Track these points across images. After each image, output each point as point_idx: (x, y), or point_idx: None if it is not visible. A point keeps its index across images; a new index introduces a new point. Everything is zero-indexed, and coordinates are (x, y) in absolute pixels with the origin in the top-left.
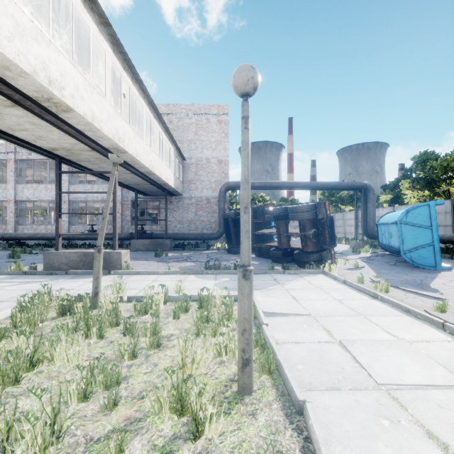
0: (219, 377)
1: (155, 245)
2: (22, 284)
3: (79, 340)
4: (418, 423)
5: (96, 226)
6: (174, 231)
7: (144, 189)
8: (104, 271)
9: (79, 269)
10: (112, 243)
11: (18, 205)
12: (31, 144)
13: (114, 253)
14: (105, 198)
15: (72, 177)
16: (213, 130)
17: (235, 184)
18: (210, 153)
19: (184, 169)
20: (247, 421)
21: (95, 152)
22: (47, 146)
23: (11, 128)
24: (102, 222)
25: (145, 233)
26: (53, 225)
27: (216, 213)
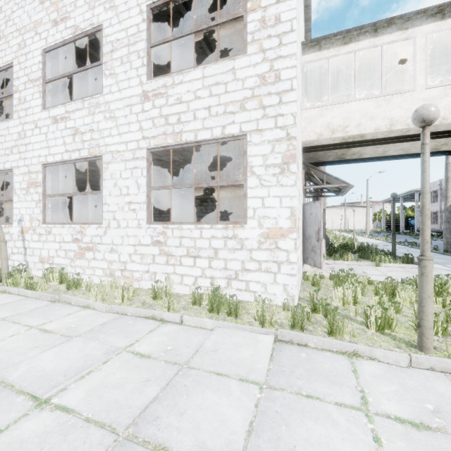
0: (434, 343)
1: None
2: None
3: (411, 293)
4: (444, 431)
5: None
6: None
7: None
8: None
9: None
10: None
11: None
12: None
13: None
14: None
15: None
16: None
17: None
18: None
19: None
20: (390, 344)
21: None
22: None
23: None
24: None
25: None
26: None
27: None
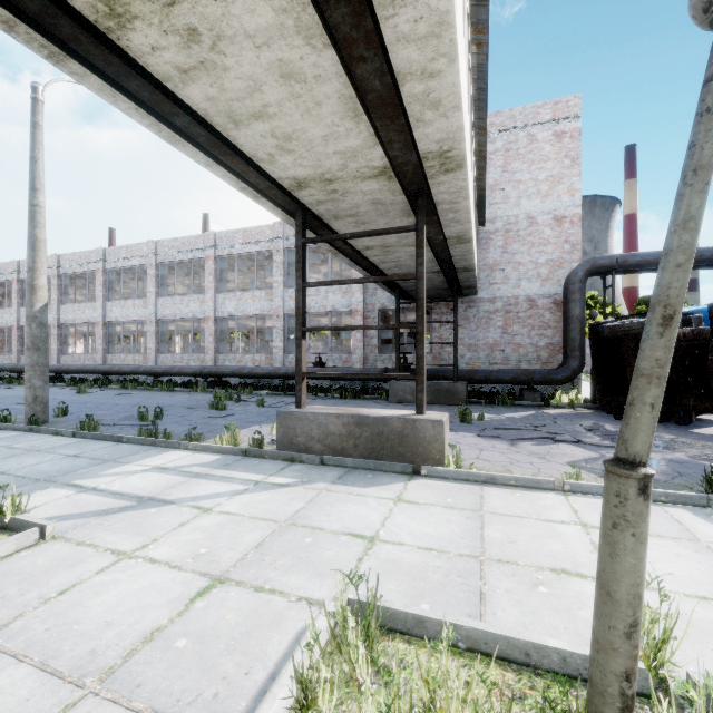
0: None
1: (435, 392)
2: (249, 493)
3: None
4: None
5: (323, 356)
6: (460, 365)
7: (412, 286)
8: (404, 465)
9: (346, 453)
10: (348, 385)
11: (218, 324)
12: (262, 171)
13: (425, 423)
14: (337, 309)
15: (287, 277)
16: (544, 155)
17: (610, 260)
18: (536, 205)
19: (478, 244)
20: None
21: (383, 179)
22: (289, 176)
23: (234, 112)
24: (659, 337)
25: (411, 368)
26: (262, 354)
27: (550, 328)
